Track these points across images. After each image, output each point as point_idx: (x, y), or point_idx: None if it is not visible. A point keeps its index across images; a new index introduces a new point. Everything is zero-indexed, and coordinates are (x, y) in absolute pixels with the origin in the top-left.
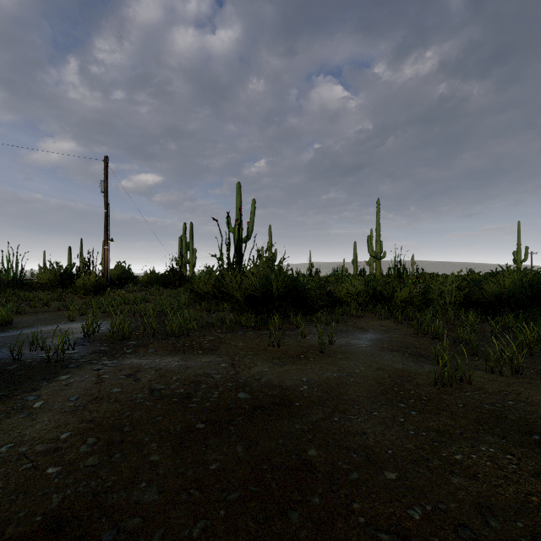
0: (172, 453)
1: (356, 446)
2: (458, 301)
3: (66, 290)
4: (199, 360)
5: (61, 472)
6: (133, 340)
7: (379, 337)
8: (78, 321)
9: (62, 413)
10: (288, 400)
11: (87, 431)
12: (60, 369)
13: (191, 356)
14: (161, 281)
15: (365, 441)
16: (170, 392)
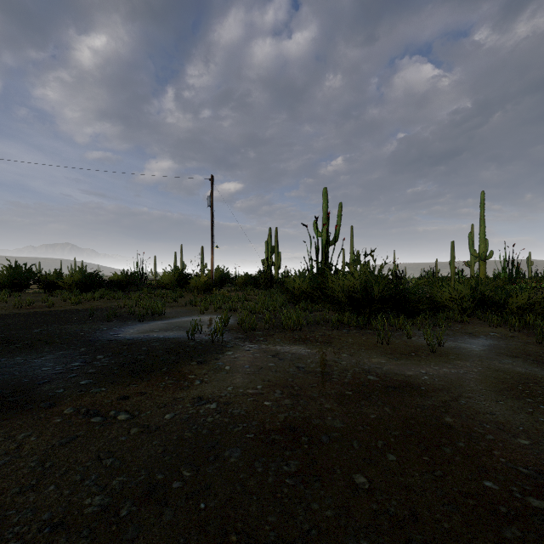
0: (337, 405)
1: (487, 421)
2: None
3: (182, 289)
4: (321, 350)
5: (273, 405)
6: (258, 331)
7: (494, 343)
8: (206, 314)
9: (247, 374)
10: (413, 384)
11: (271, 386)
12: (223, 348)
13: (312, 346)
14: (253, 283)
15: (495, 419)
16: (312, 370)
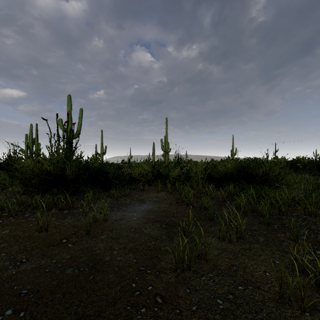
0: None
1: None
2: (205, 177)
3: None
4: None
5: None
6: None
7: (151, 208)
8: None
9: None
10: None
11: None
12: None
13: None
14: (0, 168)
15: None
16: None
